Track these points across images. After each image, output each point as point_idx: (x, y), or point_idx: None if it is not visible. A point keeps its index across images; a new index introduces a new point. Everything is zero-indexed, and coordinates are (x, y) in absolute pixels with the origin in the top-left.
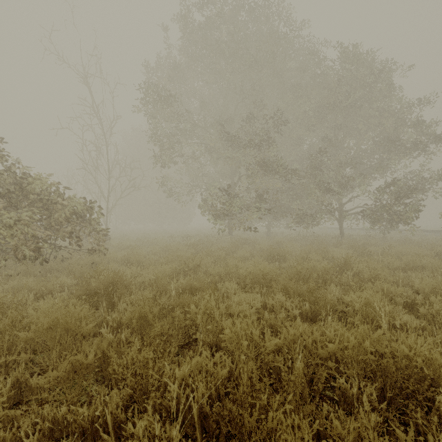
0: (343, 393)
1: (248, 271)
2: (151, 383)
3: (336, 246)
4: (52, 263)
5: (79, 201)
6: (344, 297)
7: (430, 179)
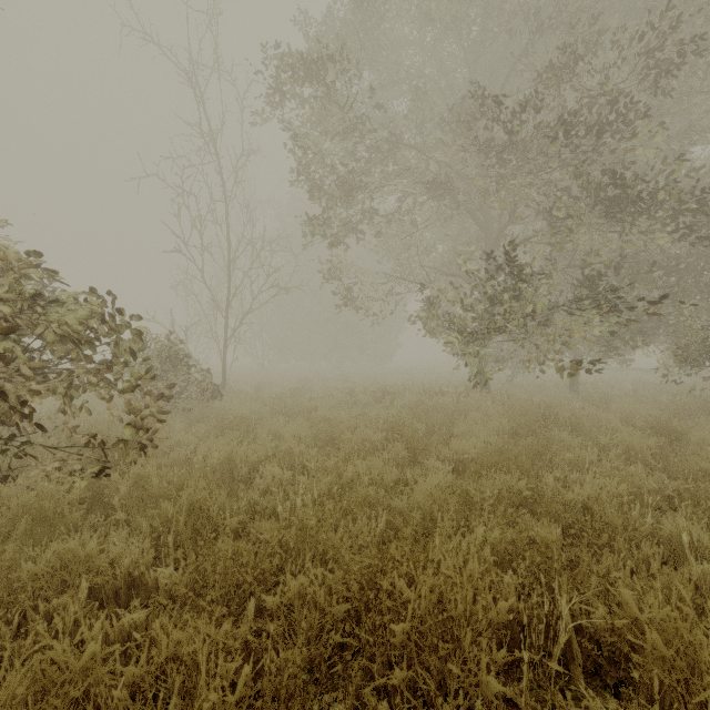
0: None
1: None
2: None
3: None
4: None
5: (64, 300)
6: None
7: None
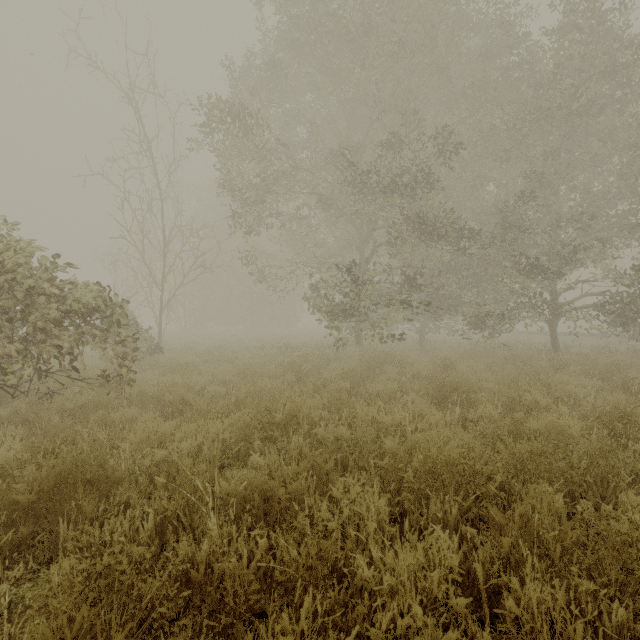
0: None
1: (405, 444)
2: None
3: (555, 369)
4: (18, 404)
5: (82, 286)
6: None
7: None
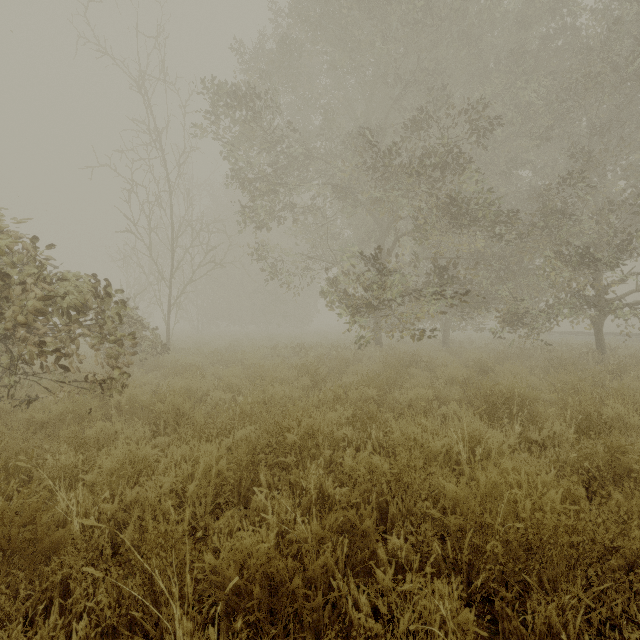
0: None
1: (476, 491)
2: None
3: (612, 374)
4: None
5: (68, 277)
6: None
7: None
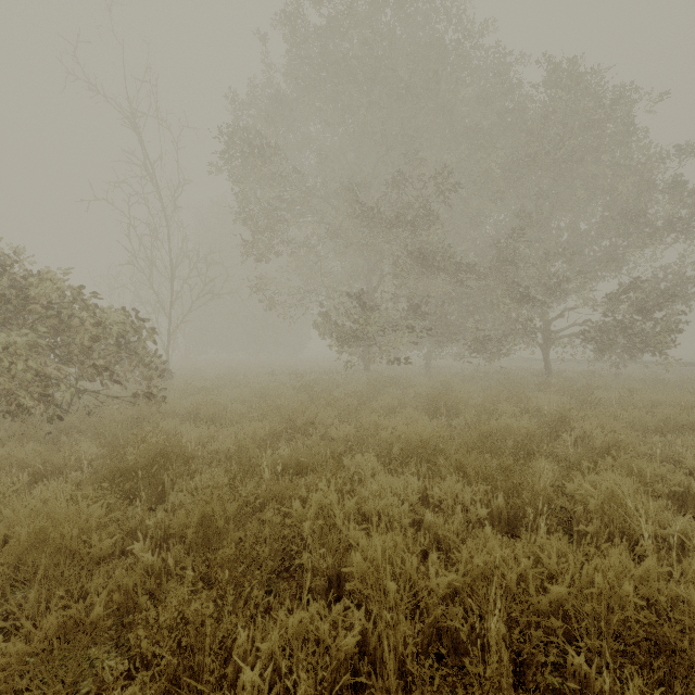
0: (582, 685)
1: (395, 433)
2: (208, 667)
3: (540, 390)
4: (70, 418)
5: (118, 316)
6: (567, 484)
7: (694, 279)
